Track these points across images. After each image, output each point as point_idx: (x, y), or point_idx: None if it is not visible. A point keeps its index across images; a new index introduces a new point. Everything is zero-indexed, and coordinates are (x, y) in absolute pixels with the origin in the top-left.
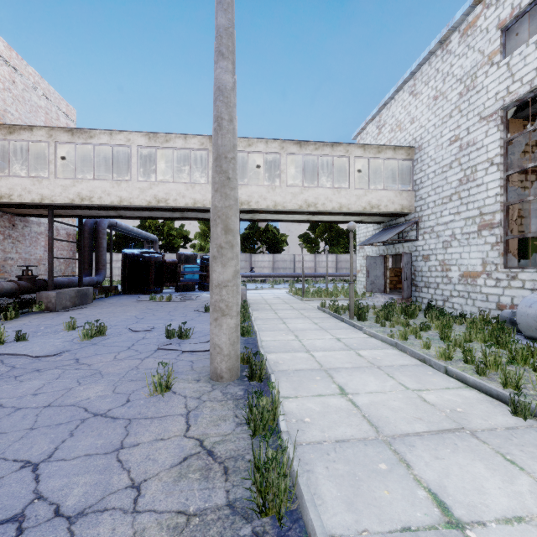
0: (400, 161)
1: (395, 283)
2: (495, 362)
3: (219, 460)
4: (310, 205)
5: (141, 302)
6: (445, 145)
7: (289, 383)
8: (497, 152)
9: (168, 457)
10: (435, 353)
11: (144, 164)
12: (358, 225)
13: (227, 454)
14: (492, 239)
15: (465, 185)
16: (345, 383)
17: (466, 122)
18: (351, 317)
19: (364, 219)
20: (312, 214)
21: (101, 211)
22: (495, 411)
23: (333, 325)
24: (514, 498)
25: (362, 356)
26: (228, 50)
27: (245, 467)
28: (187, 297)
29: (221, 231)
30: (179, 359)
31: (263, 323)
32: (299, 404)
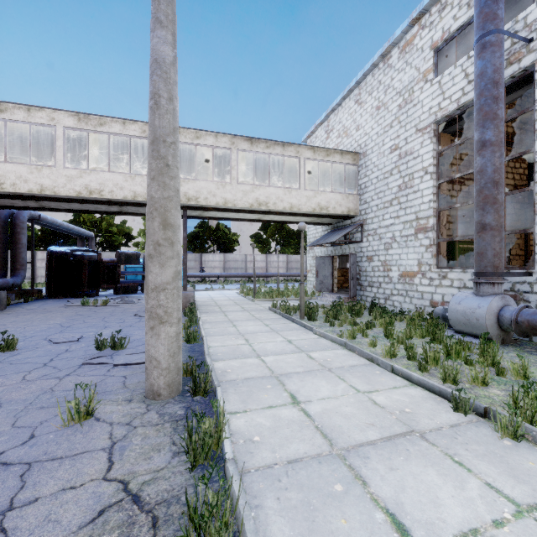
0: (347, 166)
1: (342, 282)
2: (434, 357)
3: (147, 508)
4: (262, 204)
5: (70, 307)
6: (386, 153)
7: (237, 395)
8: (430, 162)
9: (76, 514)
10: (382, 352)
11: (74, 149)
12: (308, 226)
13: (158, 497)
14: (426, 242)
15: (403, 191)
16: (297, 390)
17: (405, 133)
18: (301, 317)
19: (314, 220)
20: (263, 213)
21: (17, 201)
22: (439, 408)
23: (284, 326)
24: (467, 507)
25: (314, 358)
26: (167, 18)
27: (180, 514)
28: (127, 300)
29: (159, 225)
30: (110, 375)
31: (211, 327)
32: (247, 420)
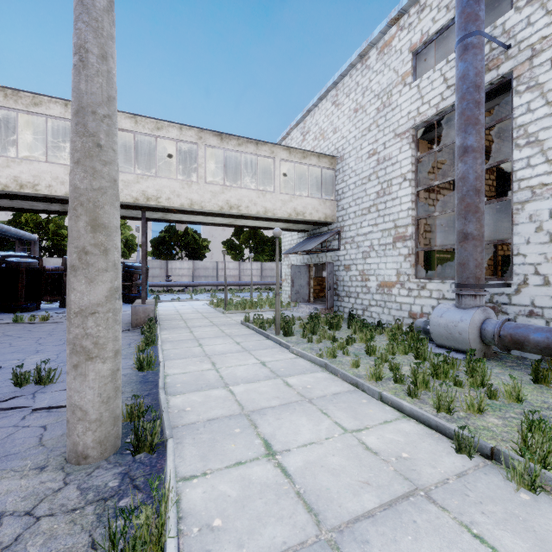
0: (324, 170)
1: (318, 291)
2: (423, 380)
3: None
4: (233, 208)
5: None
6: (364, 158)
7: (195, 448)
8: (409, 168)
9: None
10: (367, 374)
11: (4, 134)
12: (283, 232)
13: None
14: (405, 251)
15: (382, 198)
16: (272, 435)
17: (383, 138)
18: (277, 333)
19: (289, 226)
20: (235, 217)
21: None
22: (439, 450)
23: (258, 343)
24: None
25: (291, 385)
26: None
27: None
28: None
29: (86, 226)
30: (23, 425)
31: (172, 347)
32: (206, 490)
